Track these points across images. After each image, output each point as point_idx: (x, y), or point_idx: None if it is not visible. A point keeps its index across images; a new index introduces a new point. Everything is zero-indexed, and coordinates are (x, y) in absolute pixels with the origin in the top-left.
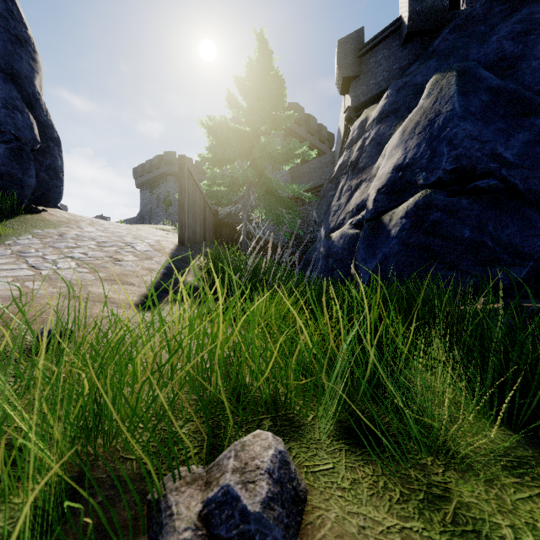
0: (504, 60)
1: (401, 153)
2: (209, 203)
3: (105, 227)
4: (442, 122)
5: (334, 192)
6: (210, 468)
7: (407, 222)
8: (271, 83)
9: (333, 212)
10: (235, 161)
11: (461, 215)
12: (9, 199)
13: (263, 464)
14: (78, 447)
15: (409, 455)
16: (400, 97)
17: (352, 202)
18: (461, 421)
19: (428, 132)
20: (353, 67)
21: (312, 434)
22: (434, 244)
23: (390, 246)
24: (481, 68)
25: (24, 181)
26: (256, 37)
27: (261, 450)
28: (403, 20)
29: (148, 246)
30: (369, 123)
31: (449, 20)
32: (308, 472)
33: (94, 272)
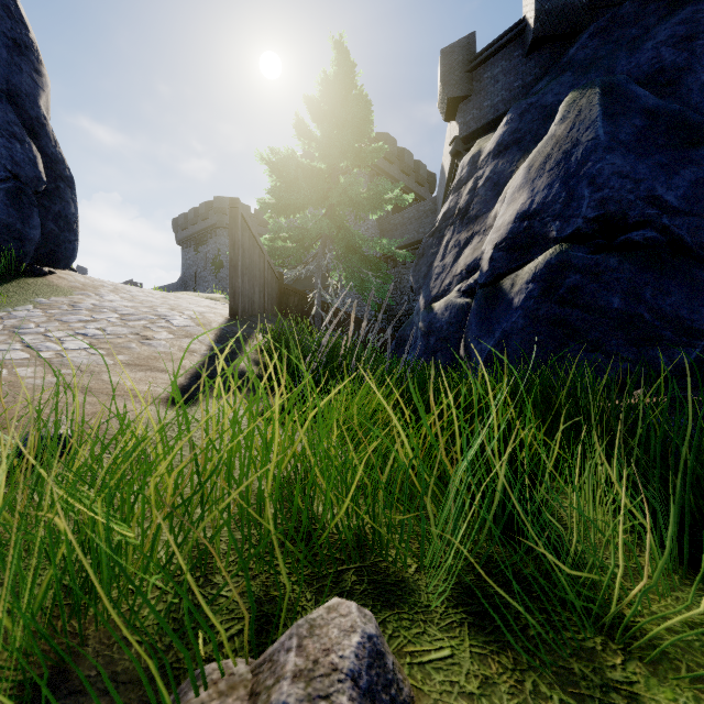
0: (663, 73)
1: (526, 196)
2: (272, 264)
3: (132, 295)
4: (581, 155)
5: (437, 249)
6: (258, 666)
7: (535, 287)
8: (353, 106)
9: (436, 275)
10: (306, 208)
11: (607, 278)
12: (5, 257)
13: (343, 662)
14: (59, 622)
15: (567, 632)
16: (524, 123)
17: (460, 262)
18: (646, 581)
19: (562, 167)
20: (462, 85)
21: (417, 597)
22: (571, 317)
23: (512, 320)
24: (633, 83)
25: (24, 234)
26: (334, 45)
27: (340, 635)
28: (528, 22)
29: (188, 320)
30: (482, 158)
31: (588, 22)
32: (413, 665)
33: (112, 355)
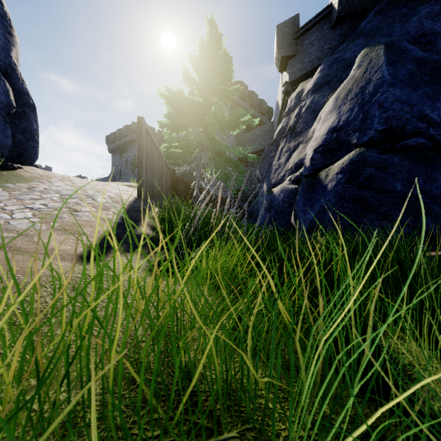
0: (425, 36)
1: (335, 117)
2: (167, 163)
3: (74, 182)
4: (373, 89)
5: (275, 153)
6: None
7: (342, 177)
8: (220, 60)
9: (274, 170)
10: (190, 127)
11: (392, 170)
12: None
13: None
14: None
15: None
16: (332, 71)
17: (290, 161)
18: None
19: (359, 97)
20: (290, 48)
21: None
22: (368, 196)
23: (327, 199)
24: (406, 42)
25: (0, 141)
26: (208, 22)
27: None
28: (334, 6)
29: (107, 198)
30: (304, 94)
31: (373, 6)
32: None
33: (47, 222)
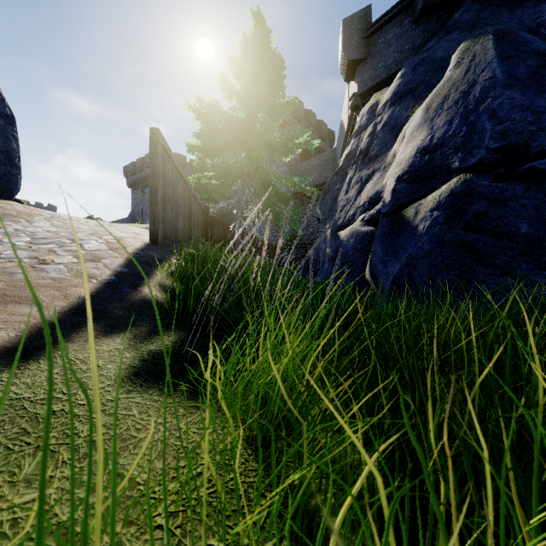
0: (545, 26)
1: (426, 133)
2: (197, 197)
3: (66, 222)
4: (480, 93)
5: (341, 185)
6: None
7: (440, 215)
8: (268, 62)
9: (340, 207)
10: (228, 151)
11: (514, 205)
12: None
13: None
14: None
15: None
16: (417, 75)
17: (363, 195)
18: None
19: (461, 105)
20: (360, 49)
21: None
22: (478, 242)
23: (418, 245)
24: (522, 31)
25: None
26: (252, 13)
27: None
28: None
29: (102, 244)
30: (380, 106)
31: None
32: None
33: None
